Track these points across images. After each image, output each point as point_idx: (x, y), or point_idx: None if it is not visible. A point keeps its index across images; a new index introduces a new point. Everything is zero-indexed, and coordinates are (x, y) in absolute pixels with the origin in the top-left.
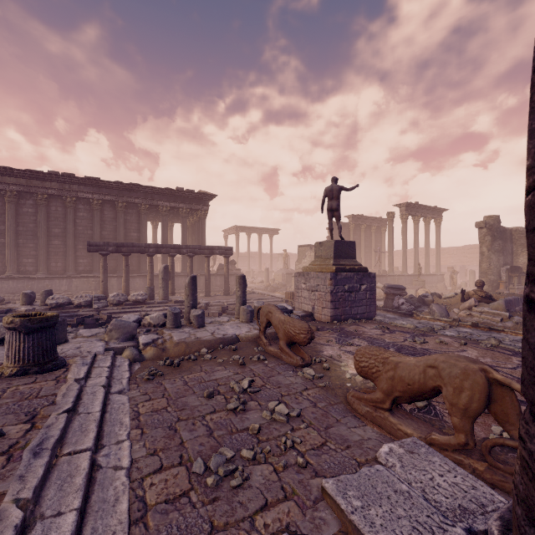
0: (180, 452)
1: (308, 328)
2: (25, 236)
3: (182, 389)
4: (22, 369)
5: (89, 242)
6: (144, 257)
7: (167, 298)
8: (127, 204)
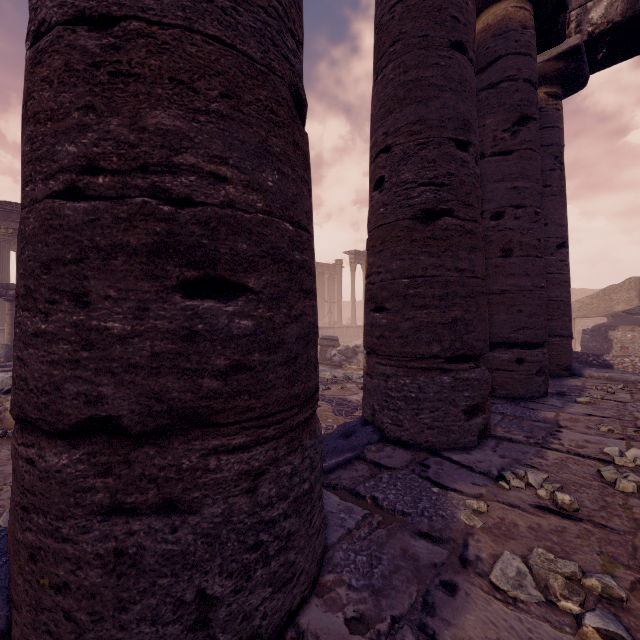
0: None
1: None
2: None
3: (5, 459)
4: None
5: None
6: (4, 303)
7: None
8: None
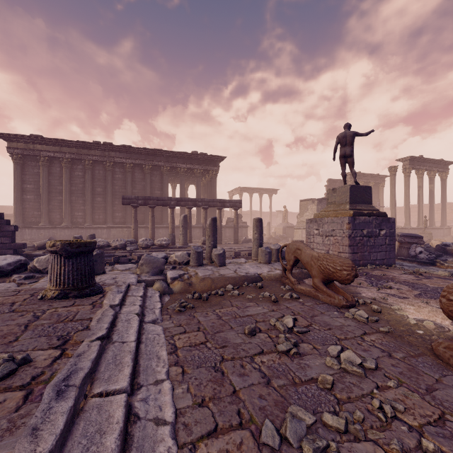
0: (235, 406)
1: (352, 264)
2: (76, 194)
3: (217, 324)
4: (62, 293)
5: (123, 196)
6: (165, 211)
7: (186, 244)
8: (152, 167)
